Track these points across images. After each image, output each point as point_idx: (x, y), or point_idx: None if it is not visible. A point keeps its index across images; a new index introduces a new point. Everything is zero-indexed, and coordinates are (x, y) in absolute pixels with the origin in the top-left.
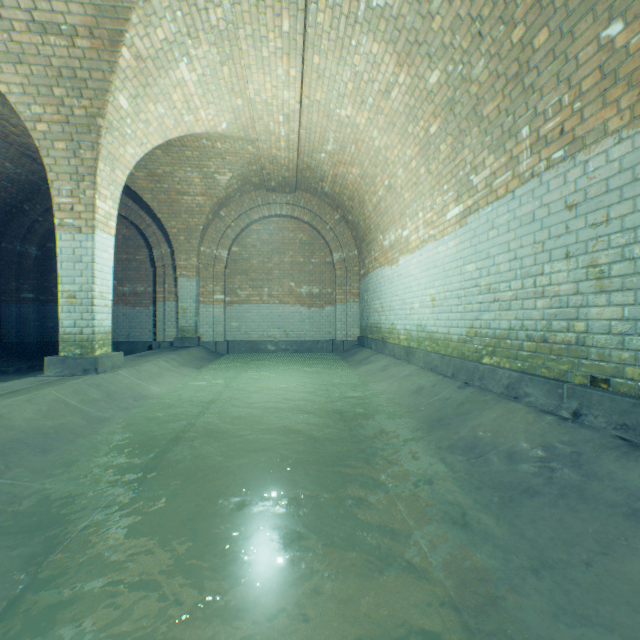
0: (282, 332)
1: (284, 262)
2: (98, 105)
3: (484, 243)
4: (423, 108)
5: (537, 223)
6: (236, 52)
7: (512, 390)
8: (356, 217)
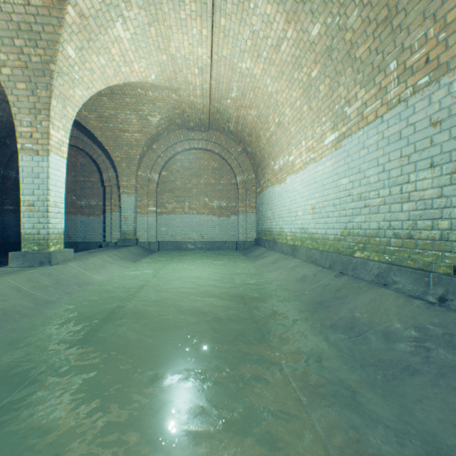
0: (199, 235)
1: (200, 183)
2: (50, 53)
3: (356, 161)
4: (306, 57)
5: (403, 140)
6: (160, 15)
7: (381, 278)
8: (254, 149)
